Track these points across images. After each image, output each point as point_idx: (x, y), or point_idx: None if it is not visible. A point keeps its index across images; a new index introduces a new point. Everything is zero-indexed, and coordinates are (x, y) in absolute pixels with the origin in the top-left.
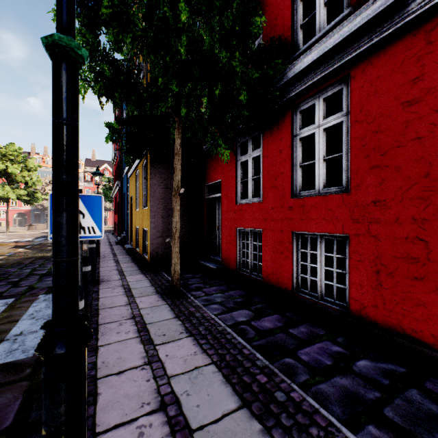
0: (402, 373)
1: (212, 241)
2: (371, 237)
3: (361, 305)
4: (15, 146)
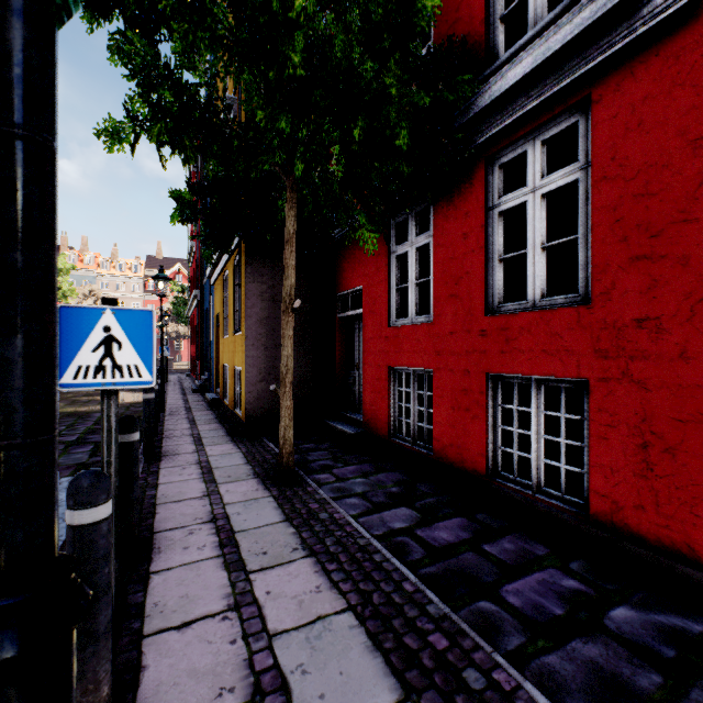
0: (696, 634)
1: (348, 389)
2: (633, 383)
3: (613, 505)
4: None
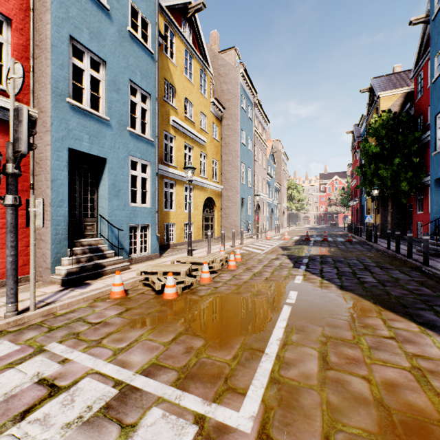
0: None
1: (410, 228)
2: None
3: None
4: (293, 181)
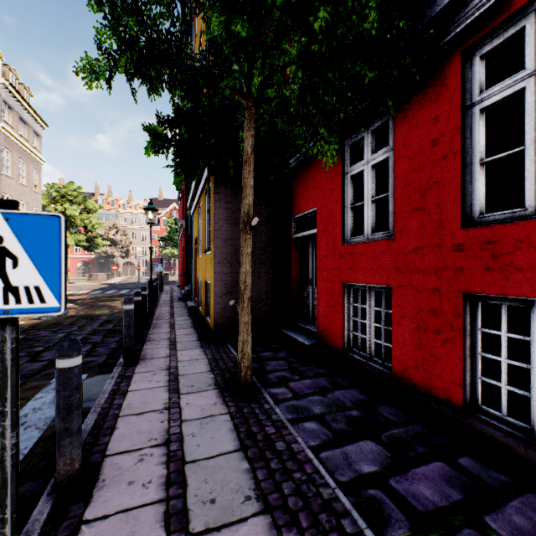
0: None
1: (302, 302)
2: None
3: None
4: (74, 185)
